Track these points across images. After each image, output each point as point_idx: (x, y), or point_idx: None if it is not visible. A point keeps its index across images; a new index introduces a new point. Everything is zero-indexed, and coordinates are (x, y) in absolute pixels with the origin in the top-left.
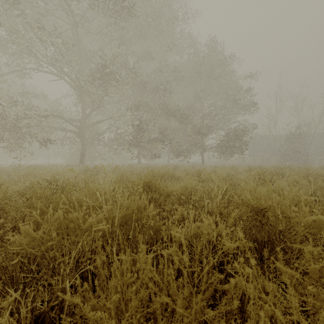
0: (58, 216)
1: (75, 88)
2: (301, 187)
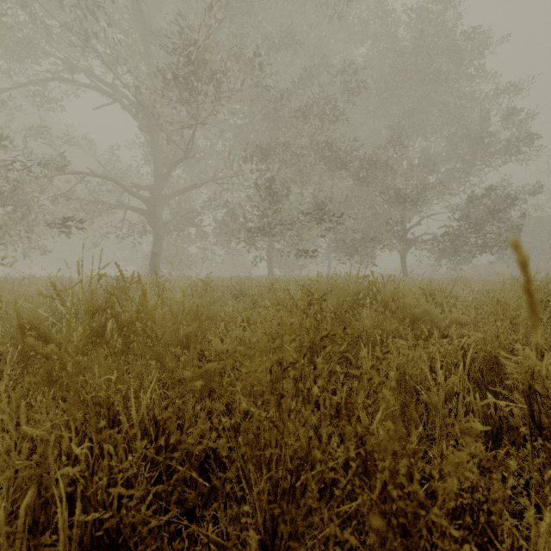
0: None
1: (141, 121)
2: None
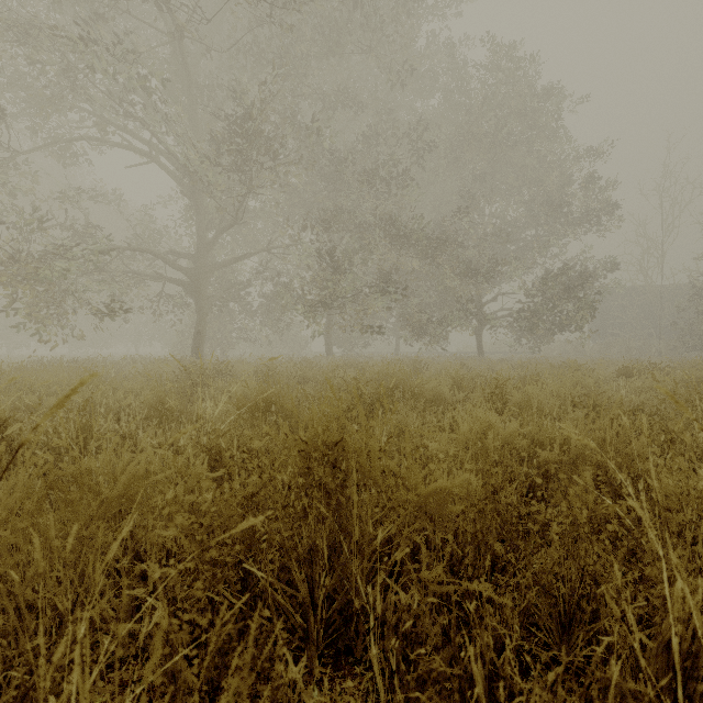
0: None
1: (183, 182)
2: None
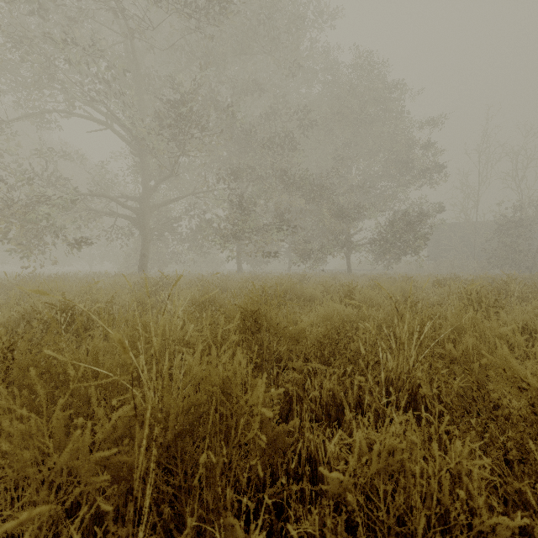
0: None
1: (131, 143)
2: None
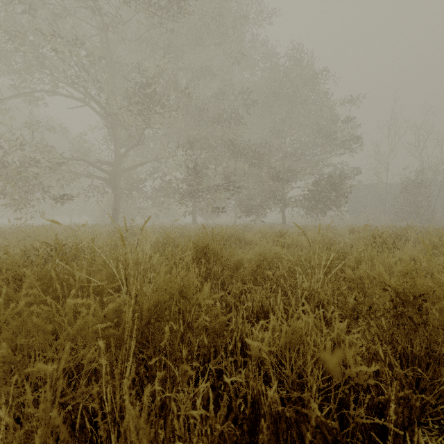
0: (17, 310)
1: (105, 118)
2: (443, 255)
